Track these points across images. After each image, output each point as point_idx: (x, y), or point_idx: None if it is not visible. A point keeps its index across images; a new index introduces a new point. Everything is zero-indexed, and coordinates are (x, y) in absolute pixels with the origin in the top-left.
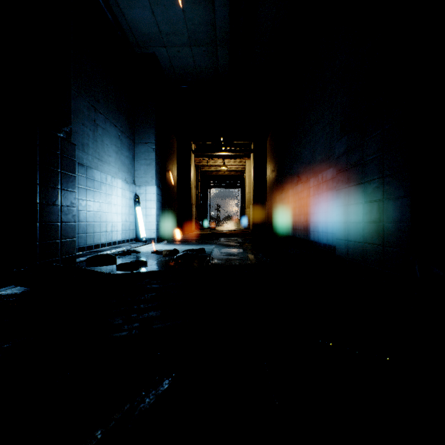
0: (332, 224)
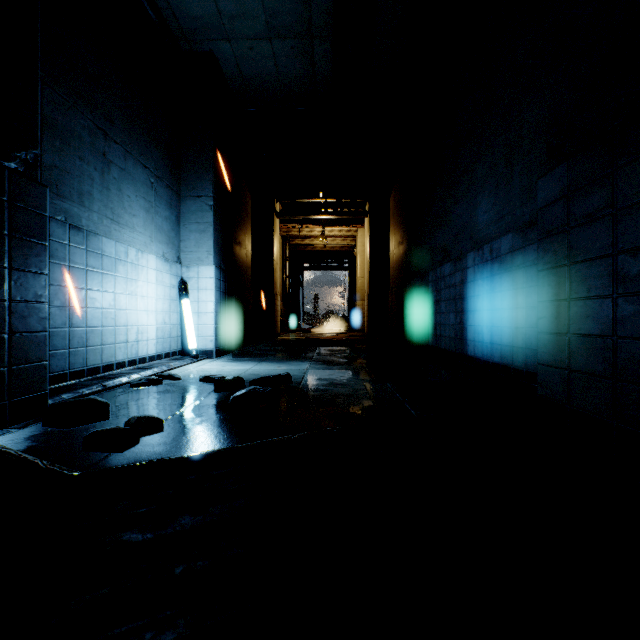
0: (512, 330)
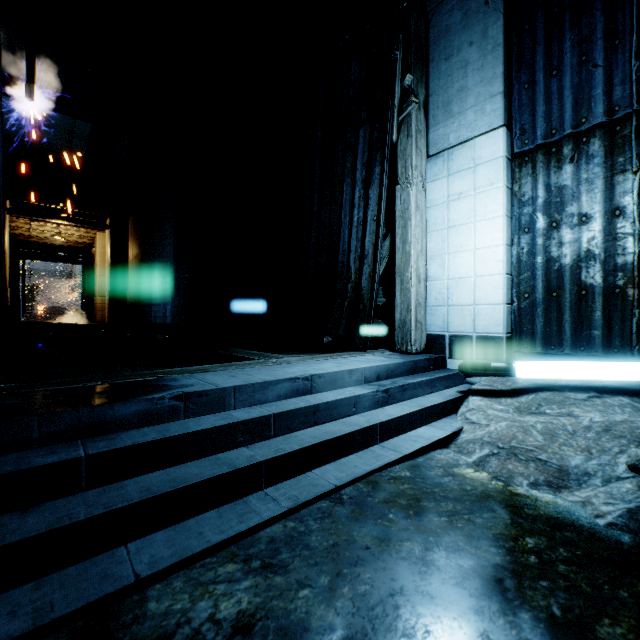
0: None
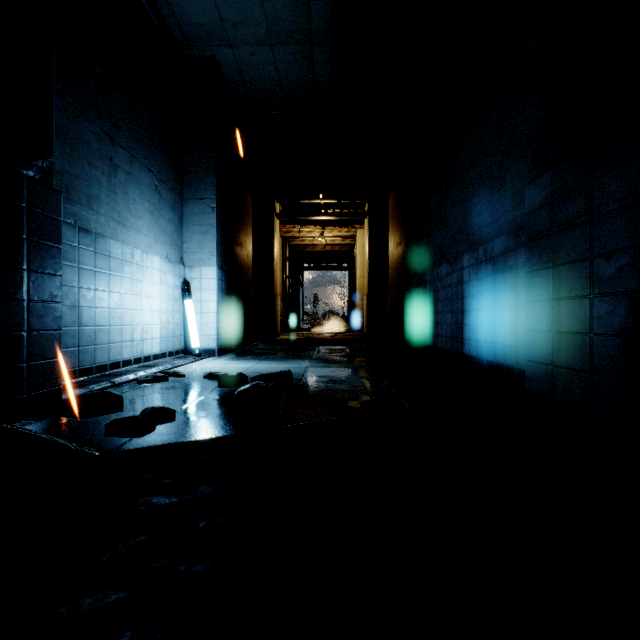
0: (505, 329)
